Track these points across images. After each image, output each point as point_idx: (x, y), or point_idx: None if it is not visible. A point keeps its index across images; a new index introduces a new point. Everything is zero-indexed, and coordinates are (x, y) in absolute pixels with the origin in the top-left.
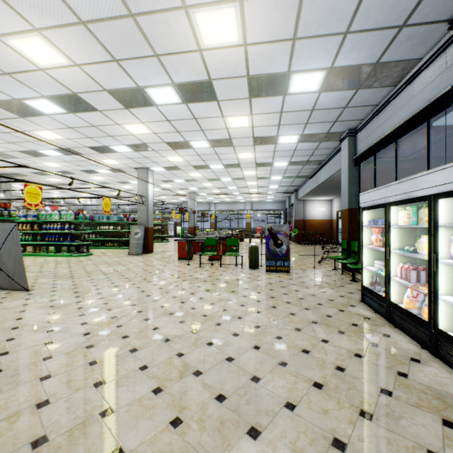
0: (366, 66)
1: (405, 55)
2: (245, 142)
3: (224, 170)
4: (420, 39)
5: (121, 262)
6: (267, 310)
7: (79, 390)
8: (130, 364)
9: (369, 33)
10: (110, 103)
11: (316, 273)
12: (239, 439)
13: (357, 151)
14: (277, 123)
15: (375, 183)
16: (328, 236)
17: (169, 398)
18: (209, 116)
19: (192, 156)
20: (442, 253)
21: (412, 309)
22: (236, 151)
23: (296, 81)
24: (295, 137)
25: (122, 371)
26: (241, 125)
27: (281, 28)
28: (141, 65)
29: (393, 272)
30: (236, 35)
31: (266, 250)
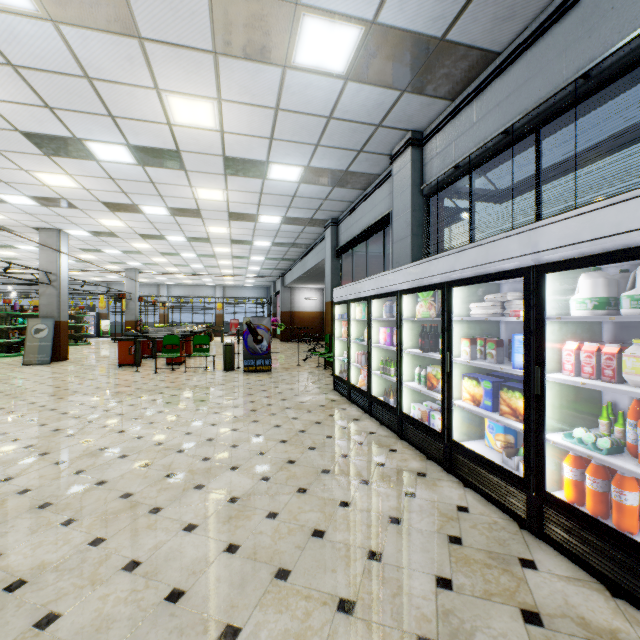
0: (338, 171)
1: (367, 170)
2: (218, 216)
3: (186, 243)
4: (376, 163)
5: (16, 375)
6: (245, 404)
7: (60, 478)
8: (107, 457)
9: (336, 150)
10: (21, 145)
11: (299, 371)
12: (224, 472)
13: (339, 243)
14: (257, 202)
15: (353, 277)
16: (320, 332)
17: (159, 467)
18: (173, 183)
19: (140, 222)
20: (375, 340)
21: (363, 386)
22: (205, 223)
23: (276, 170)
24: (278, 218)
25: (101, 462)
26: (213, 198)
27: (258, 128)
28: (86, 119)
29: (353, 358)
30: (213, 123)
31: (244, 348)
